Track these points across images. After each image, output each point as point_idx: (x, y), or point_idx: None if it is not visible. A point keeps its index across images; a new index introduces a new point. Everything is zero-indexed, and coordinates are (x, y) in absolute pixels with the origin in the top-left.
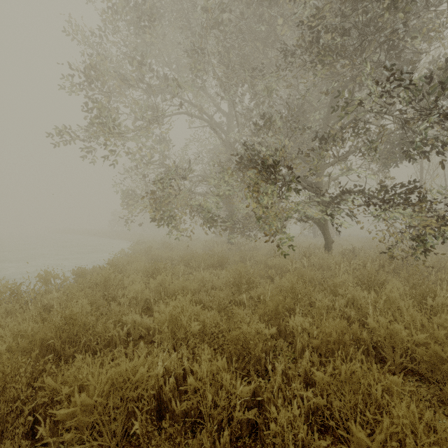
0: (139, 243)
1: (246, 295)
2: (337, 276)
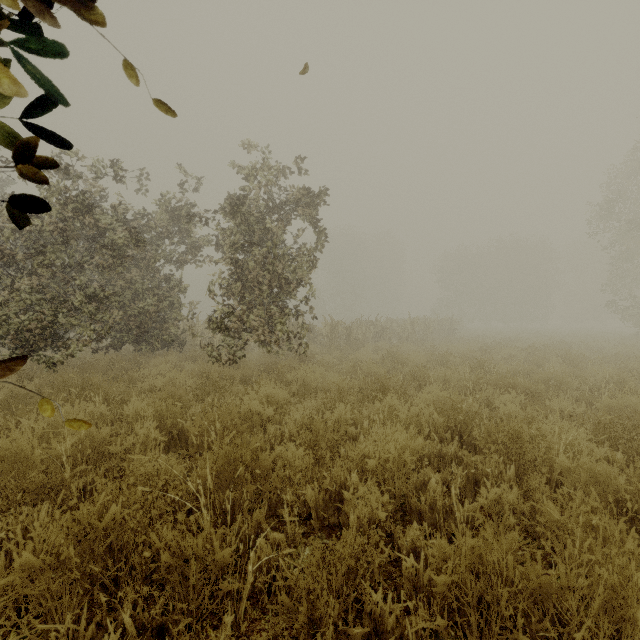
0: None
1: None
2: None
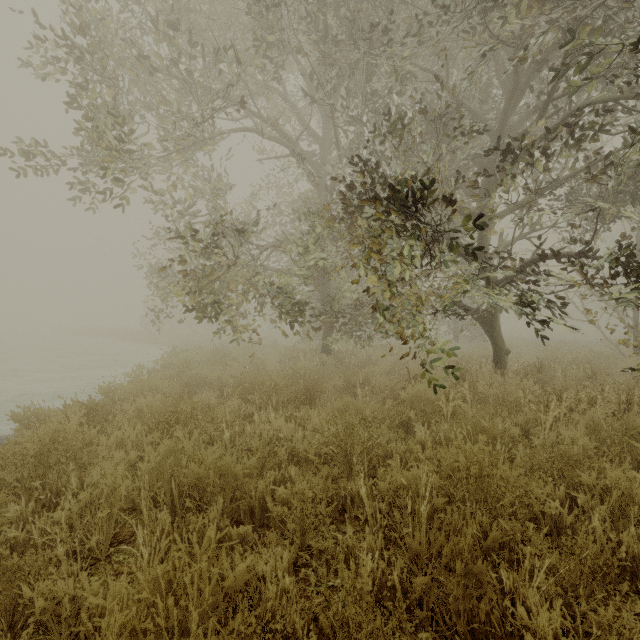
0: (176, 353)
1: (364, 482)
2: (542, 426)
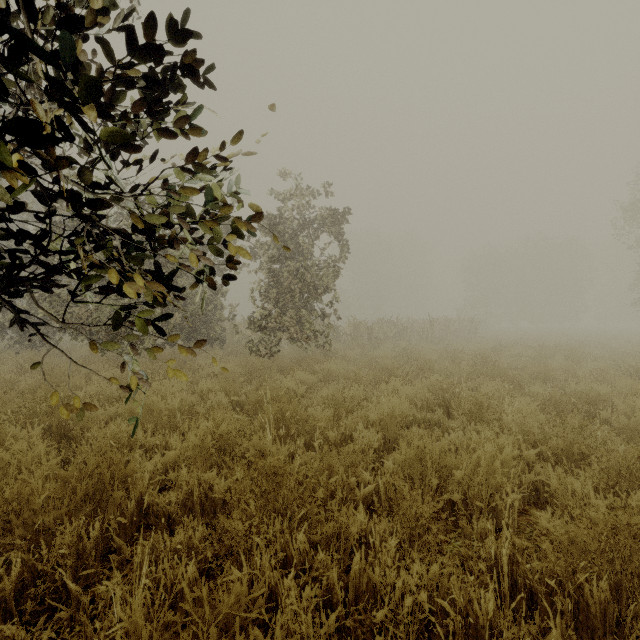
0: None
1: None
2: None
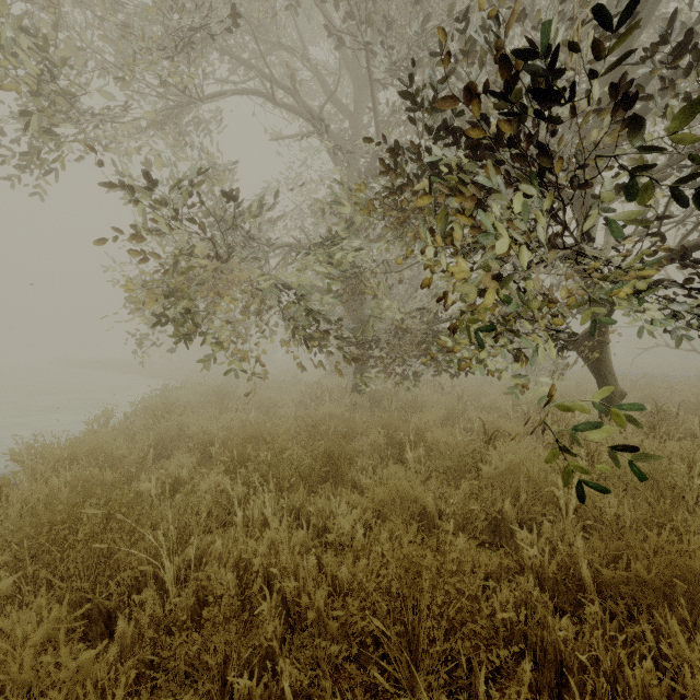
0: (167, 391)
1: None
2: None
